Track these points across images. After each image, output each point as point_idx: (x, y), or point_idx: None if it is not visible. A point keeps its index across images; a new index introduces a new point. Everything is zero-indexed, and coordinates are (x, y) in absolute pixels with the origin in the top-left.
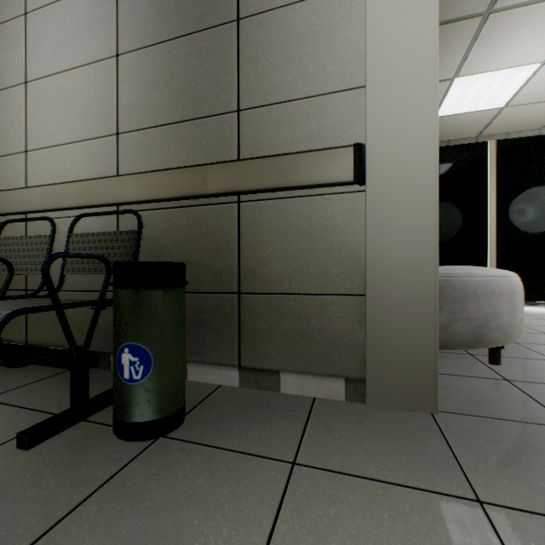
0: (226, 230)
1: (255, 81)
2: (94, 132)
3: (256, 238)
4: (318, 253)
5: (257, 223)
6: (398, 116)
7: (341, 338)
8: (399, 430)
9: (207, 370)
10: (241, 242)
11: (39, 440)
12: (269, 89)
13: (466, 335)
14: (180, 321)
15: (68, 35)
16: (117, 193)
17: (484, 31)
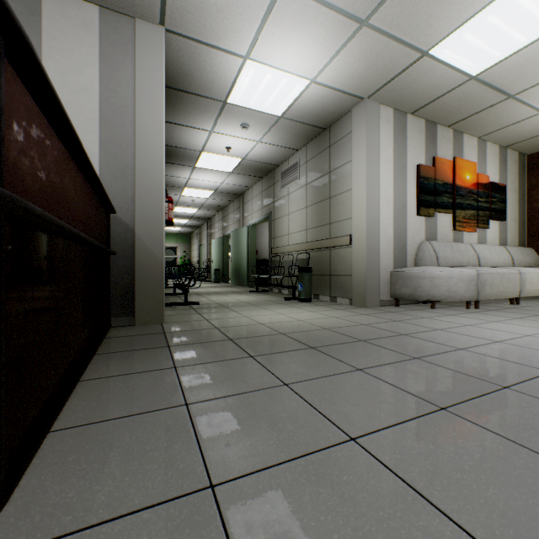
0: (327, 257)
1: (333, 215)
2: (302, 229)
3: (333, 260)
4: (345, 264)
5: (333, 255)
6: (358, 227)
7: (349, 288)
8: (348, 307)
9: (323, 297)
10: (330, 261)
11: (287, 300)
12: (335, 218)
13: (406, 293)
14: (309, 280)
15: (296, 201)
16: (306, 247)
17: (523, 98)
